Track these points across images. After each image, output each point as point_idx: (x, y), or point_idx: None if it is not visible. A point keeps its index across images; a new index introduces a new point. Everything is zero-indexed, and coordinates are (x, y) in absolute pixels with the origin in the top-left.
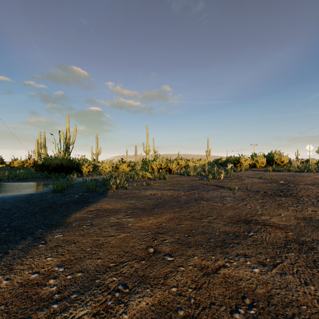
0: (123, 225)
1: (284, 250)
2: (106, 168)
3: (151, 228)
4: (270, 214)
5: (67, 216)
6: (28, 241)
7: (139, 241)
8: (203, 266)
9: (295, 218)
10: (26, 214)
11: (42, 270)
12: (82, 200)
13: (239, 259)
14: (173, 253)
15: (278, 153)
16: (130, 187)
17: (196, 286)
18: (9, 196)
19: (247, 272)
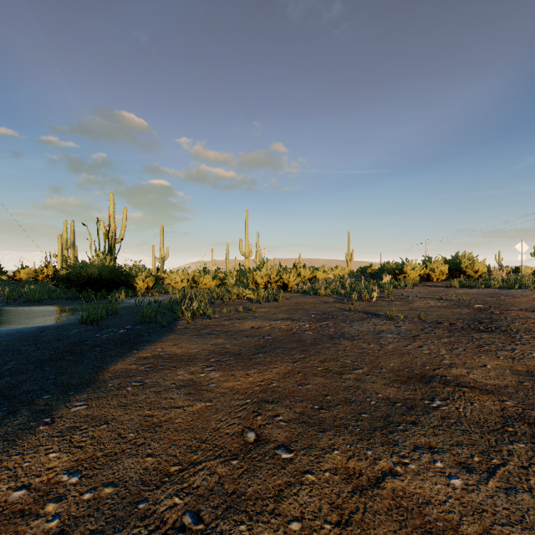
0: (201, 385)
1: (504, 438)
2: (176, 282)
3: (252, 392)
4: (466, 365)
5: (99, 368)
6: (19, 419)
7: (229, 419)
8: (350, 471)
9: (513, 371)
10: (27, 364)
11: (36, 482)
12: (132, 338)
13: (420, 458)
14: (292, 444)
15: (469, 257)
16: (216, 315)
17: (340, 517)
18: (3, 331)
19: (439, 486)
